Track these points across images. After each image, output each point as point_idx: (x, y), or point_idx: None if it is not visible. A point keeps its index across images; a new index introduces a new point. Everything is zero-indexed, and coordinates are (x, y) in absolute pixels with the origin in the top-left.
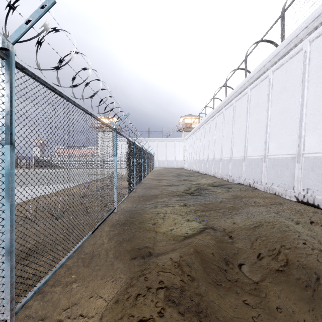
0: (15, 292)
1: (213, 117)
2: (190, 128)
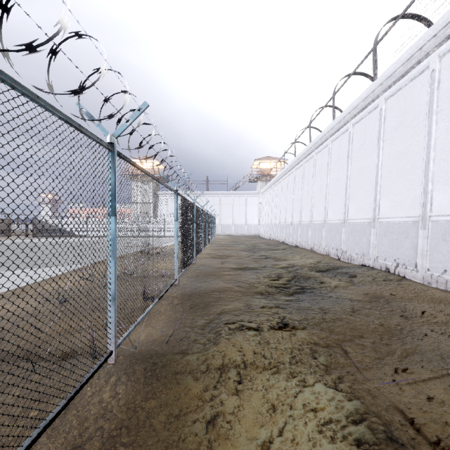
0: None
1: (308, 156)
2: (269, 177)
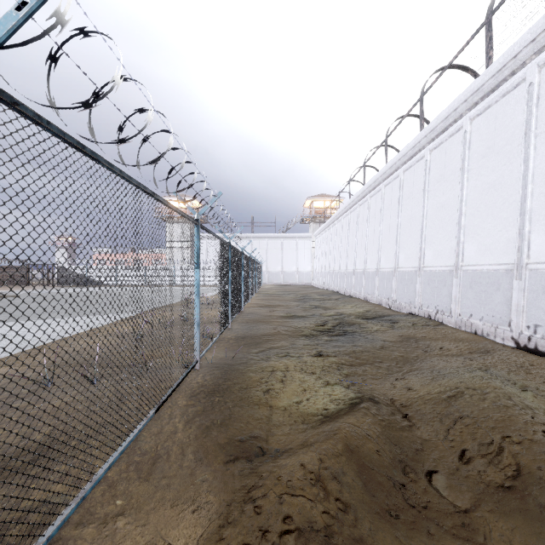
0: (4, 541)
1: (363, 199)
2: (323, 217)
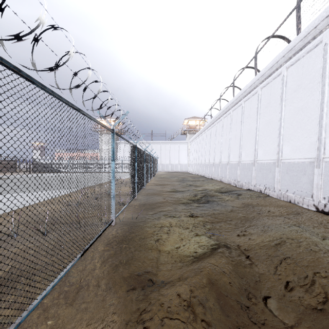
0: None
1: (219, 119)
2: (195, 131)
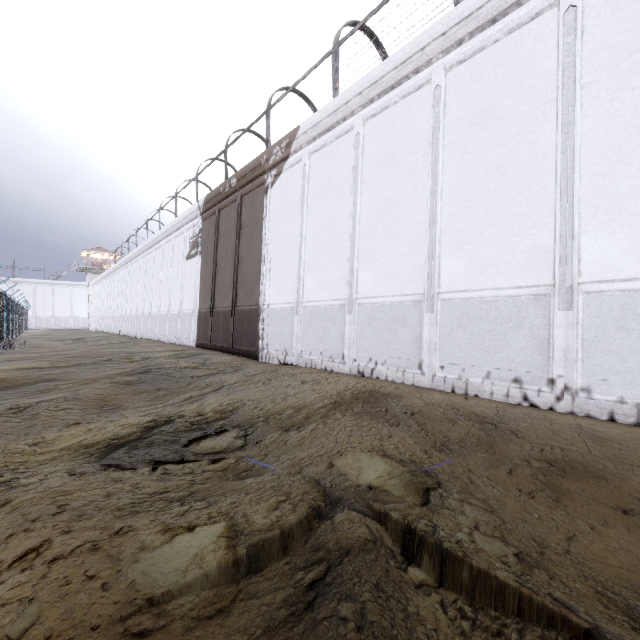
0: None
1: (115, 272)
2: (101, 269)
